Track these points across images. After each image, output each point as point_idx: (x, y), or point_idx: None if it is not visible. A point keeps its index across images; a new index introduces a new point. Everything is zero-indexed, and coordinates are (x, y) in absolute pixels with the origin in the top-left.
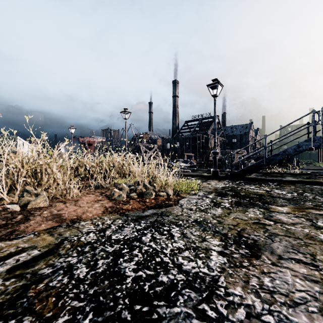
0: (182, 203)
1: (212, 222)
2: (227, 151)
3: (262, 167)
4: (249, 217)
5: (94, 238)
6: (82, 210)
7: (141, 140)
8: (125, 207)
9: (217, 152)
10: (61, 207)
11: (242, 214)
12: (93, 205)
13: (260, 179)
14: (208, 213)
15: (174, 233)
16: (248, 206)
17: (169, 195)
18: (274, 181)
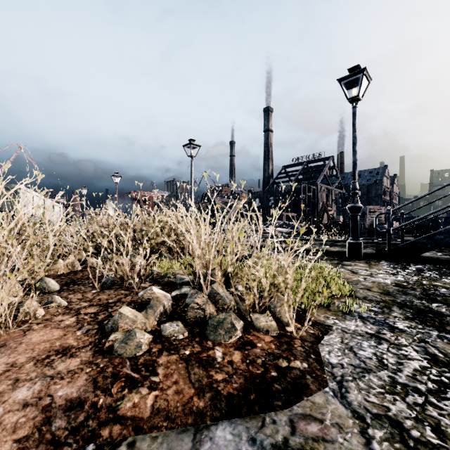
0: (336, 363)
1: None
2: None
3: None
4: None
5: None
6: None
7: (218, 193)
8: (127, 406)
9: (360, 207)
10: None
11: None
12: (6, 394)
13: None
14: None
15: None
16: None
17: (285, 323)
18: None
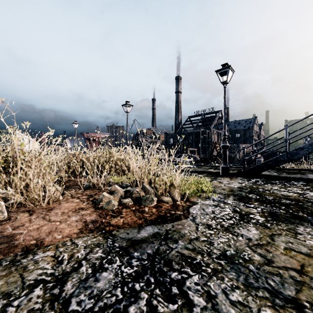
0: (194, 213)
1: (254, 259)
2: (232, 146)
3: (282, 163)
4: (310, 247)
5: (34, 308)
6: (50, 227)
7: (144, 135)
8: (114, 222)
9: (228, 146)
10: (22, 222)
11: (294, 239)
12: (68, 218)
13: (279, 177)
14: (237, 235)
15: (193, 296)
16: (292, 222)
17: (176, 200)
18: (298, 179)
